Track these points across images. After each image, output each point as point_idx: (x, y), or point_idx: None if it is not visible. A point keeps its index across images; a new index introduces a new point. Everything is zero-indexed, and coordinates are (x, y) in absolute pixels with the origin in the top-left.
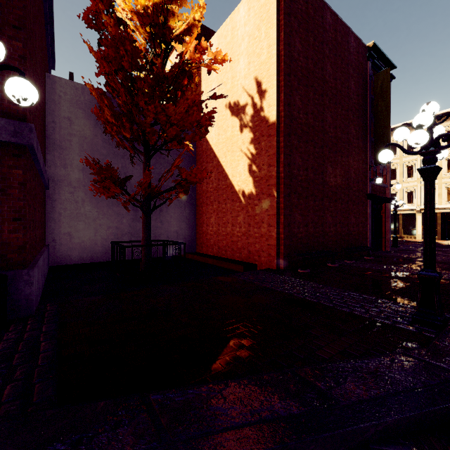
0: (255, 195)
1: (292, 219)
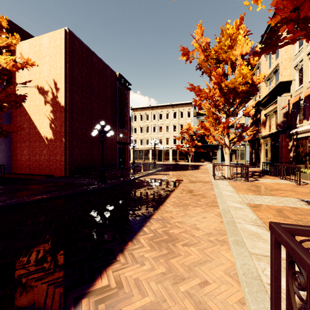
0: (53, 139)
1: (73, 152)
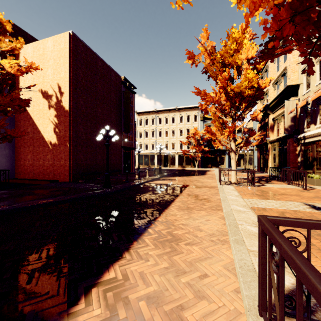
0: (58, 144)
1: (78, 157)
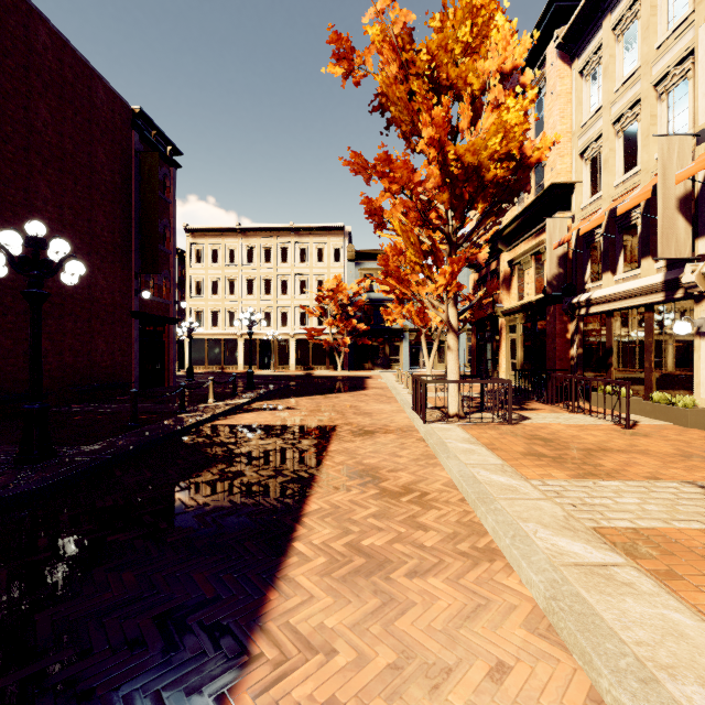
0: None
1: None
